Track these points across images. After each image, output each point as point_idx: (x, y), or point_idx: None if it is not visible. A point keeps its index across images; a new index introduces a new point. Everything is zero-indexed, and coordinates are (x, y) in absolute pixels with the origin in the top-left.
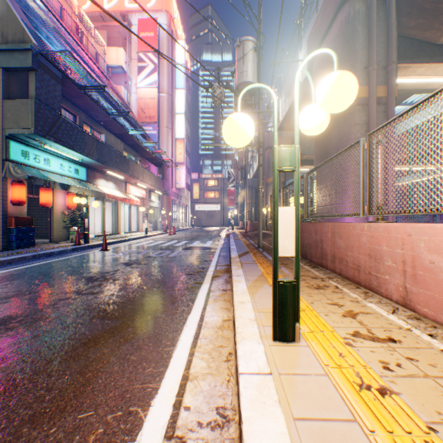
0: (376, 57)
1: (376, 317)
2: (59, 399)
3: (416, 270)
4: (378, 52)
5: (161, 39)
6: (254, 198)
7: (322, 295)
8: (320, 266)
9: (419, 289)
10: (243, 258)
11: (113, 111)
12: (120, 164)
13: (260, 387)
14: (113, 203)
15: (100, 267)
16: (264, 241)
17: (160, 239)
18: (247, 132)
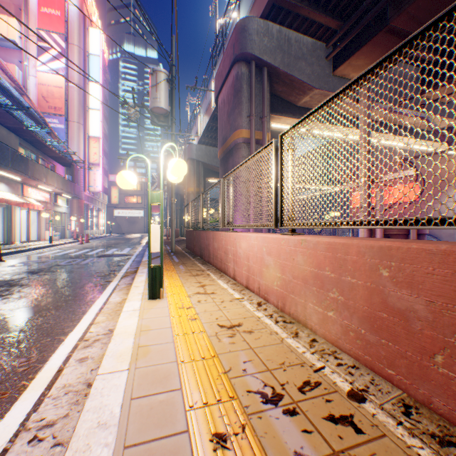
0: (256, 109)
1: (216, 285)
2: (4, 341)
3: (237, 258)
4: (257, 107)
5: (71, 22)
6: (179, 205)
7: (195, 279)
8: (208, 263)
9: (237, 268)
10: (153, 261)
11: (5, 101)
12: (17, 163)
13: (132, 314)
14: (5, 208)
15: (1, 277)
16: (180, 247)
17: (70, 248)
18: (131, 183)
